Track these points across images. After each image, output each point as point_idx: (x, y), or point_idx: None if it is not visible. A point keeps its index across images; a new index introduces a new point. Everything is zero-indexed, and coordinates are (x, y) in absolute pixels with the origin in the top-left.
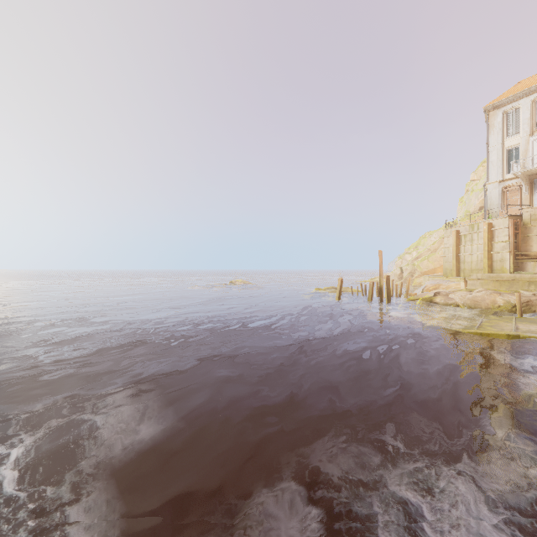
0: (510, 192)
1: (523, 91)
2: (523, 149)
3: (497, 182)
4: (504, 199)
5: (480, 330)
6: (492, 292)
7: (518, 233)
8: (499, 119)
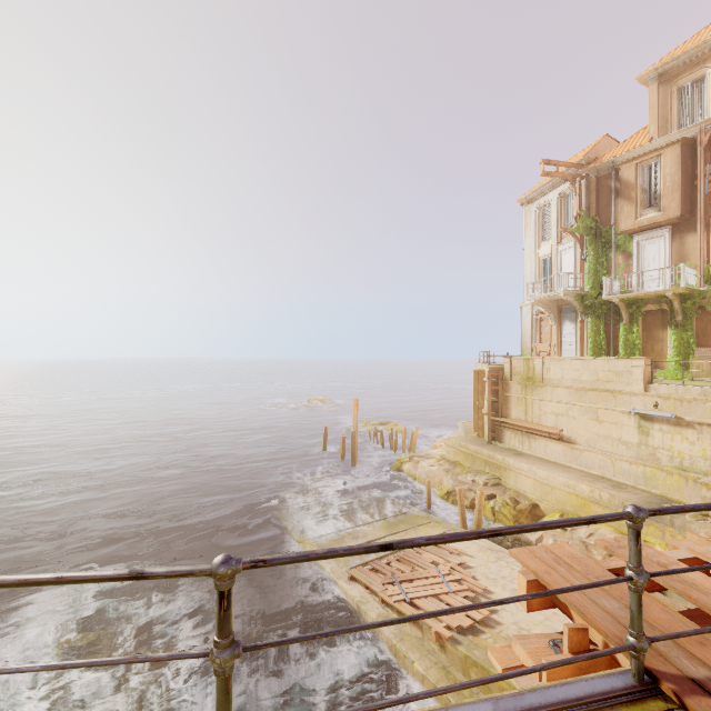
0: (543, 320)
1: (548, 183)
2: (552, 263)
3: (530, 305)
4: (538, 329)
5: (301, 528)
6: (443, 468)
7: (499, 390)
8: (533, 217)
